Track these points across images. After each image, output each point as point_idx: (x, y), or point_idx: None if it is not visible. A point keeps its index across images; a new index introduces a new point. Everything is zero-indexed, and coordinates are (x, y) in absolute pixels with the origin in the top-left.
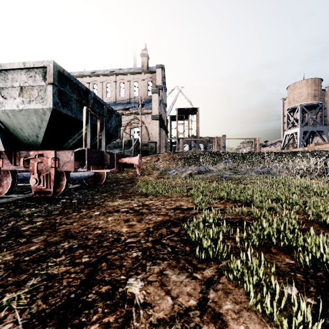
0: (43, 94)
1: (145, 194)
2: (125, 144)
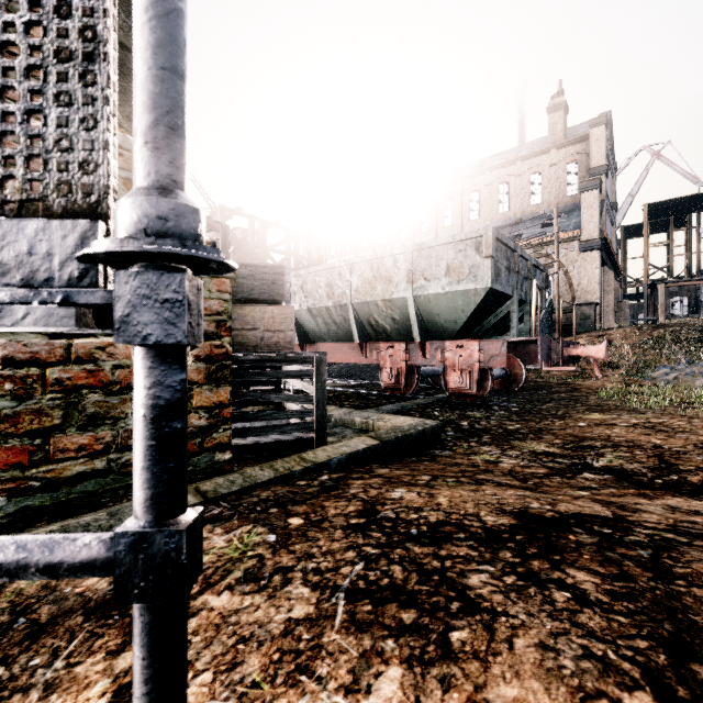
0: (477, 271)
1: (632, 409)
2: None
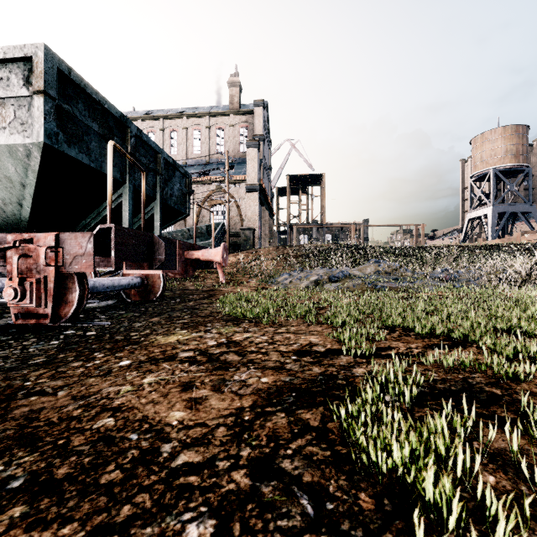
0: (26, 115)
1: (235, 318)
2: (201, 232)
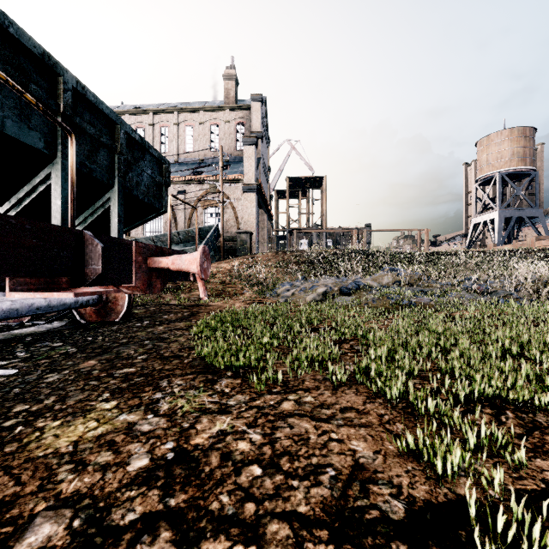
0: None
1: (212, 364)
2: (192, 235)
